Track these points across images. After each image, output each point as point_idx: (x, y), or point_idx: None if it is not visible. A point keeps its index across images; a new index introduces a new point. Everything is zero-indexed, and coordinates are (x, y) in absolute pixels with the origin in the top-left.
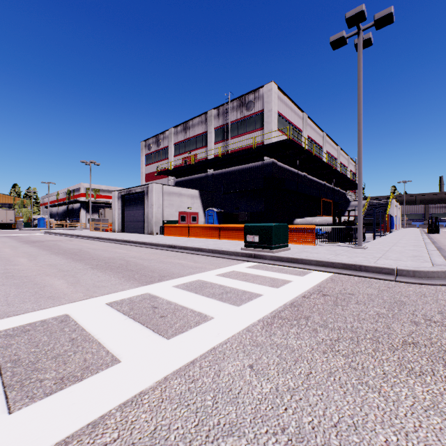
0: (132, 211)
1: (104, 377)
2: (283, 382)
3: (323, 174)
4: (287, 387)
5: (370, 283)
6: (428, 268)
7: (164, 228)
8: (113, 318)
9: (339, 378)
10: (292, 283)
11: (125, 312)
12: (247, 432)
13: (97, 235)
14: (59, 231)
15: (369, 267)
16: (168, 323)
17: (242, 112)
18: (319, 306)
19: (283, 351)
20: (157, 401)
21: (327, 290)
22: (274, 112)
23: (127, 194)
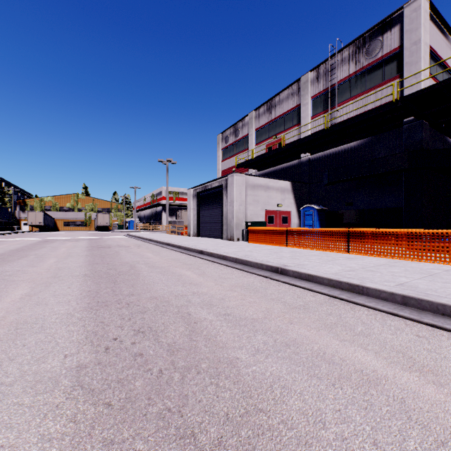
0: (207, 211)
1: None
2: None
3: None
4: None
5: None
6: None
7: (249, 233)
8: None
9: None
10: None
11: None
12: None
13: (169, 239)
14: (138, 234)
15: None
16: None
17: (359, 62)
18: None
19: None
20: None
21: None
22: (424, 43)
23: (203, 191)
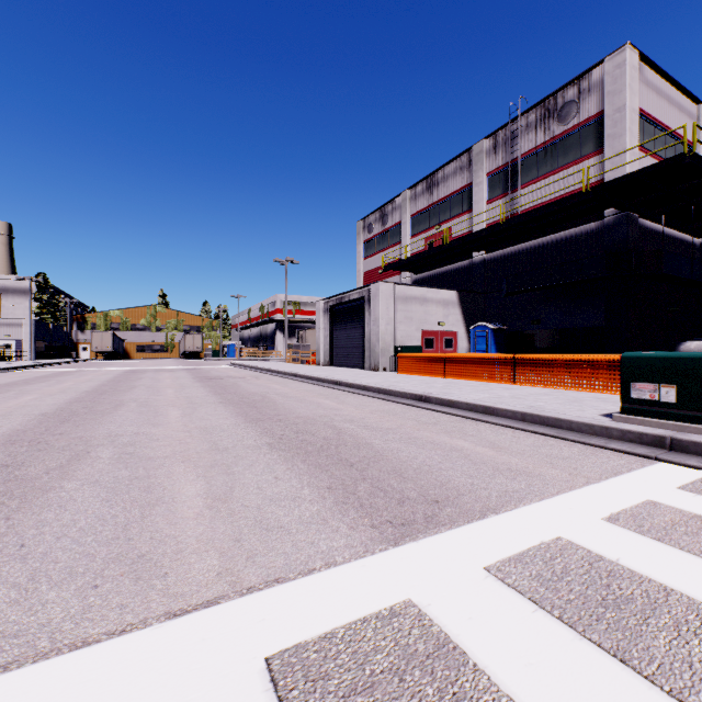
0: (344, 332)
1: None
2: None
3: None
4: None
5: None
6: None
7: (398, 361)
8: None
9: None
10: None
11: None
12: None
13: (294, 369)
14: (247, 363)
15: None
16: None
17: (549, 129)
18: None
19: None
20: None
21: None
22: (630, 110)
23: (337, 305)
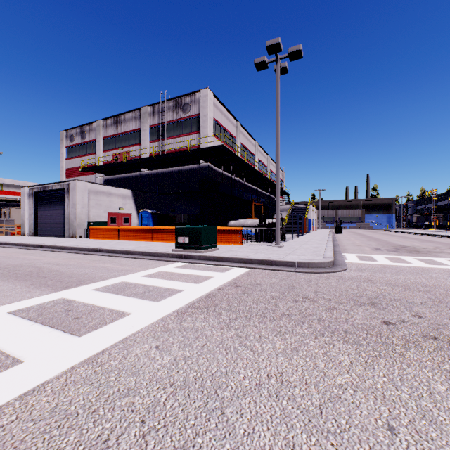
0: (48, 211)
1: (3, 377)
2: (182, 353)
3: (255, 180)
4: (184, 357)
5: (276, 274)
6: (318, 260)
7: (90, 231)
8: (17, 325)
9: (227, 344)
10: (213, 279)
11: (32, 318)
12: (142, 391)
13: None
14: None
15: (278, 262)
16: (82, 323)
17: (179, 113)
18: (229, 296)
19: (188, 332)
20: (61, 385)
21: (240, 283)
22: (209, 118)
23: (42, 191)
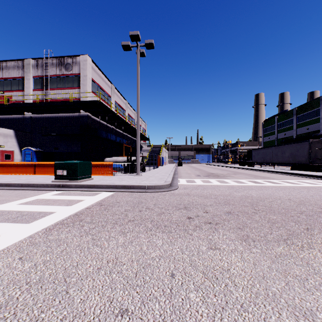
0: None
1: None
2: (43, 259)
3: (125, 128)
4: (44, 261)
5: (132, 195)
6: (161, 184)
7: None
8: None
9: (82, 246)
10: (84, 201)
11: None
12: None
13: None
14: None
15: (135, 186)
16: None
17: (62, 70)
18: (94, 212)
19: (52, 243)
20: None
21: (105, 202)
22: (89, 78)
23: None
